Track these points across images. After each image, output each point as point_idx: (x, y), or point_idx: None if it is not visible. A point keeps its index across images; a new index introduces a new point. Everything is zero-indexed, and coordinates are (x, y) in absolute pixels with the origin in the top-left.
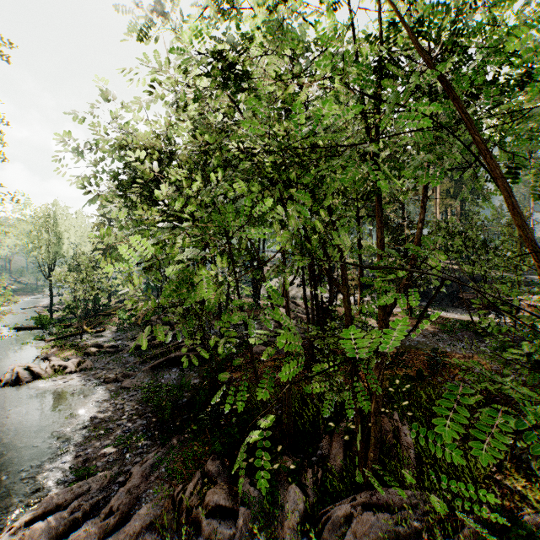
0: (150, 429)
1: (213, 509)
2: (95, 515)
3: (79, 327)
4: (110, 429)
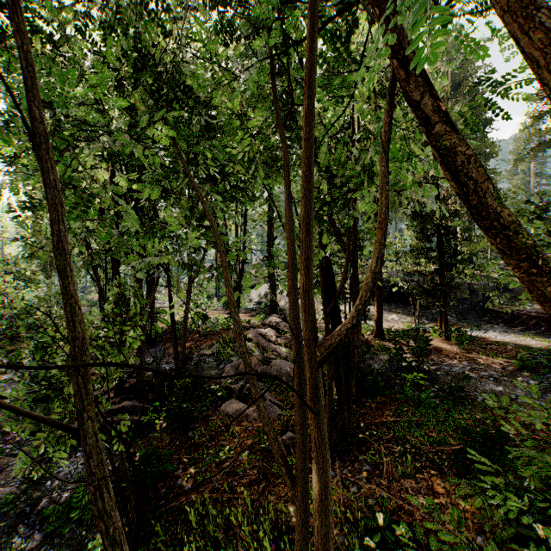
0: None
1: None
2: None
3: None
4: None
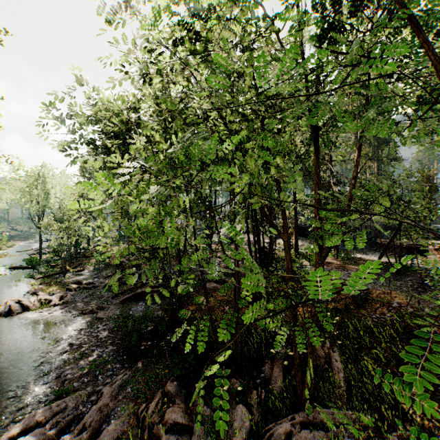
0: (119, 354)
1: (171, 425)
2: (70, 431)
3: (63, 267)
4: (86, 353)
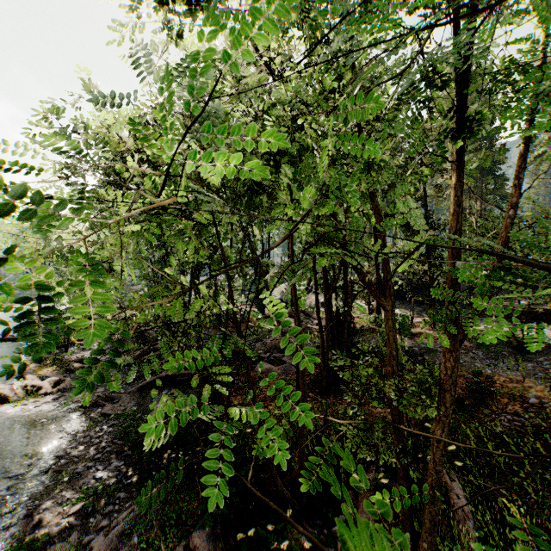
0: (127, 474)
1: None
2: None
3: (64, 339)
4: (78, 473)
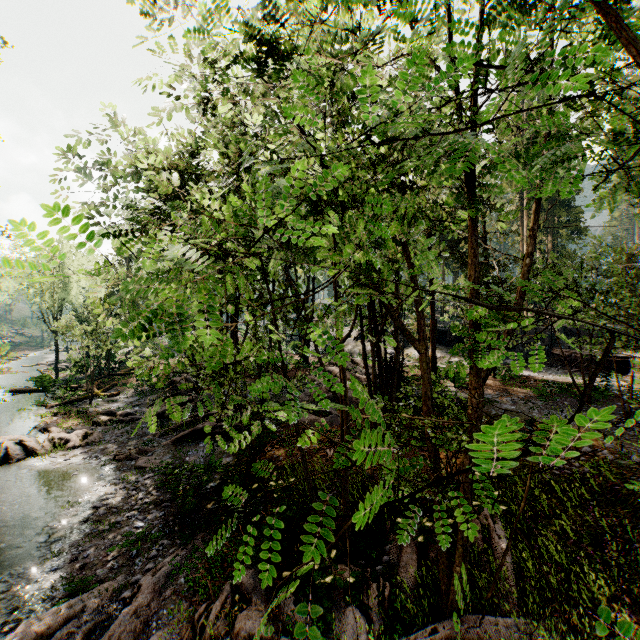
0: (168, 524)
1: (245, 639)
2: None
3: (88, 390)
4: (118, 522)
